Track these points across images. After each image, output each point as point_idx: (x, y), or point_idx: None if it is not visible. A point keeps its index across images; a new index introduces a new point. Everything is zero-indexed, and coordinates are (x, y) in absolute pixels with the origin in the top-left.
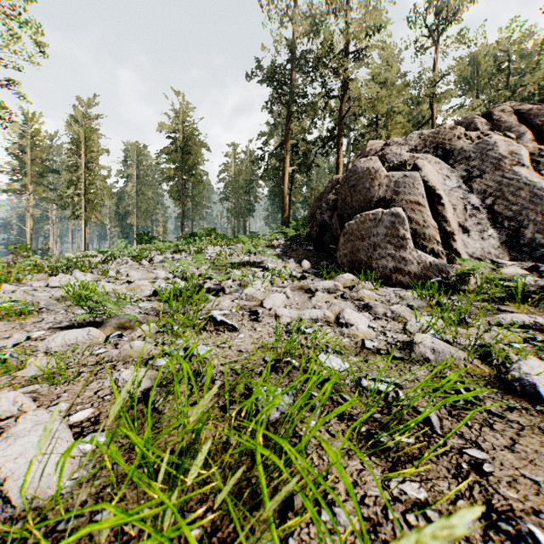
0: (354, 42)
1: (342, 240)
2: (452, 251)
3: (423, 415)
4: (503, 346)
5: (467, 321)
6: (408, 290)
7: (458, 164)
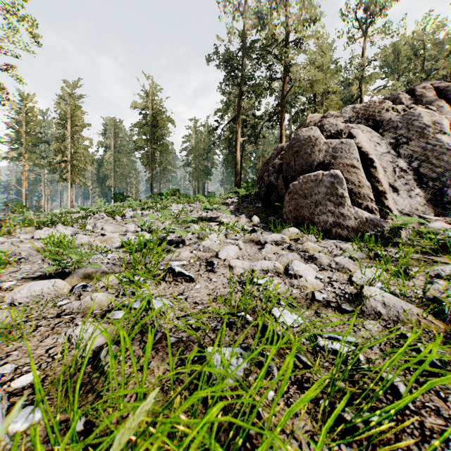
0: (295, 33)
1: (287, 199)
2: (384, 207)
3: (405, 399)
4: None
5: (407, 273)
6: (347, 242)
7: (387, 133)
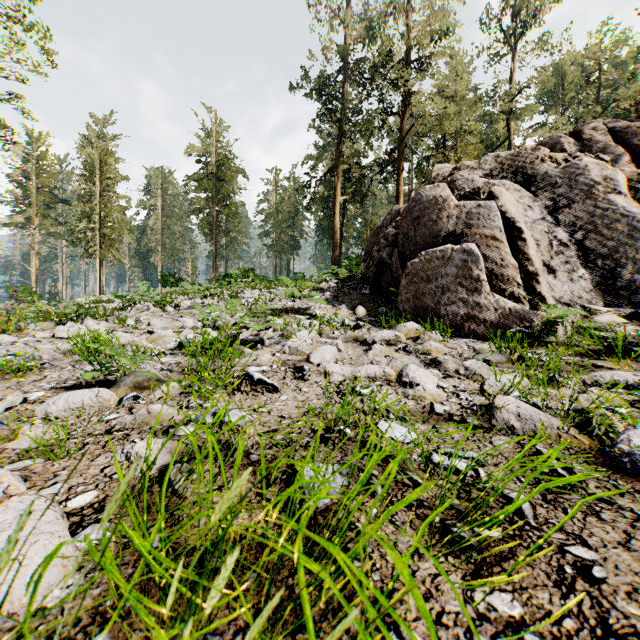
0: (418, 49)
1: (403, 283)
2: (536, 295)
3: (515, 504)
4: (605, 411)
5: (557, 380)
6: (483, 341)
7: (542, 192)
